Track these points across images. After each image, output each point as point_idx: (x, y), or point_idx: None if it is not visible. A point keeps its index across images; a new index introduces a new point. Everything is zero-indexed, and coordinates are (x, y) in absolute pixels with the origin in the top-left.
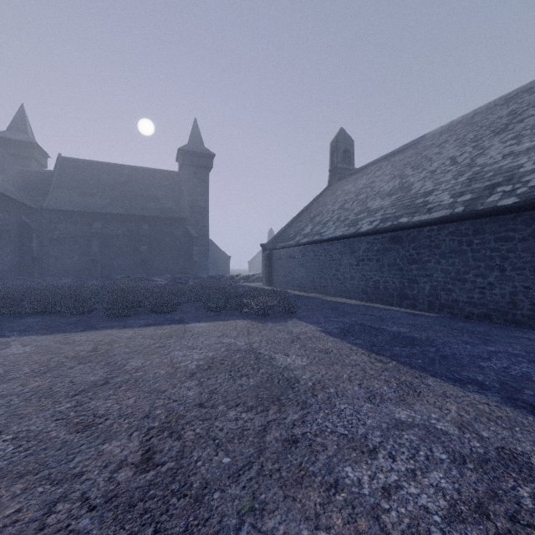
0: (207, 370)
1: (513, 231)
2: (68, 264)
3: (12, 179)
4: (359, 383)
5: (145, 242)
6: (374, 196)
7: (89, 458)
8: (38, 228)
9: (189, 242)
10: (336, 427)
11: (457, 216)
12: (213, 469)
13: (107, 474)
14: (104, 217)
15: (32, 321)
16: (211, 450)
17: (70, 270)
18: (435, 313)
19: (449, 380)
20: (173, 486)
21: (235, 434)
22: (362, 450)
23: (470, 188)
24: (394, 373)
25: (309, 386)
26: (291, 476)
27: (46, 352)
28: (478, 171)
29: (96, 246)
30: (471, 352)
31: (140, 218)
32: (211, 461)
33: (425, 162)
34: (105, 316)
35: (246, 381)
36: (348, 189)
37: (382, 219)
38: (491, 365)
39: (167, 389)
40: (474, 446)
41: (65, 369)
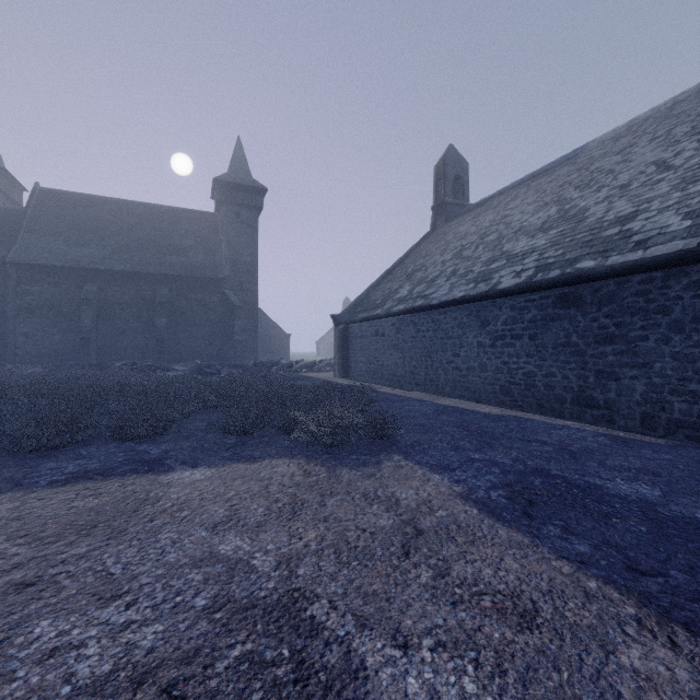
0: None
1: None
2: (45, 345)
3: None
4: None
5: (163, 313)
6: (513, 234)
7: None
8: (1, 292)
9: (228, 313)
10: None
11: None
12: None
13: None
14: (102, 276)
15: None
16: None
17: (49, 354)
18: (659, 436)
19: None
20: None
21: None
22: None
23: None
24: None
25: None
26: None
27: None
28: None
29: (88, 318)
30: None
31: (155, 278)
32: None
33: (602, 176)
34: (5, 450)
35: None
36: (464, 230)
37: (539, 266)
38: None
39: None
40: None
41: None
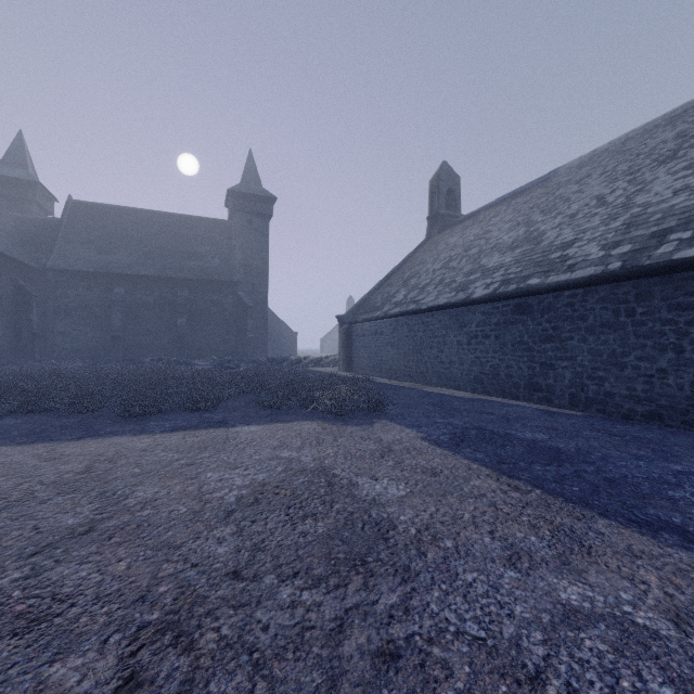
0: (253, 506)
1: None
2: (80, 343)
3: (5, 229)
4: (491, 529)
5: (184, 314)
6: (490, 250)
7: None
8: (41, 295)
9: (242, 313)
10: (464, 622)
11: (612, 275)
12: None
13: None
14: (129, 280)
15: (11, 423)
16: (242, 679)
17: (83, 350)
18: (580, 410)
19: (630, 524)
20: None
21: (289, 638)
22: (516, 678)
23: (628, 236)
24: (541, 510)
25: (412, 536)
26: None
27: (14, 474)
28: (639, 213)
29: (118, 318)
30: (649, 473)
31: (176, 282)
32: None
33: (561, 204)
34: (117, 416)
35: (311, 526)
36: (453, 242)
37: (503, 281)
38: (686, 496)
39: (185, 541)
40: None
41: (33, 505)
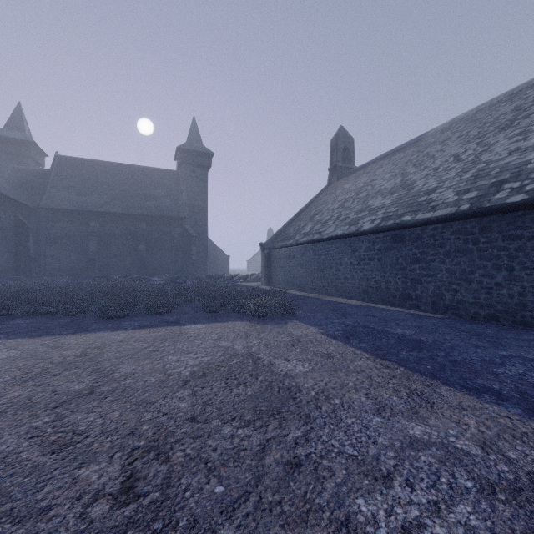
0: (202, 378)
1: (522, 230)
2: (65, 264)
3: (8, 177)
4: (366, 392)
5: (143, 242)
6: (375, 194)
7: (60, 487)
8: (35, 227)
9: (187, 241)
10: (344, 446)
11: (463, 214)
12: (203, 501)
13: (79, 508)
14: (102, 216)
15: (22, 323)
16: (202, 477)
17: (67, 269)
18: (440, 313)
19: (463, 389)
20: (155, 525)
21: (230, 455)
22: (375, 477)
23: (475, 185)
24: (402, 380)
25: (312, 396)
26: (294, 510)
27: (31, 357)
28: (483, 168)
29: (93, 245)
30: (483, 356)
31: (138, 217)
32: (201, 491)
33: (428, 160)
34: (98, 317)
35: (243, 390)
36: (348, 187)
37: (384, 217)
38: (505, 372)
39: (157, 399)
40: (502, 471)
41: (49, 377)
